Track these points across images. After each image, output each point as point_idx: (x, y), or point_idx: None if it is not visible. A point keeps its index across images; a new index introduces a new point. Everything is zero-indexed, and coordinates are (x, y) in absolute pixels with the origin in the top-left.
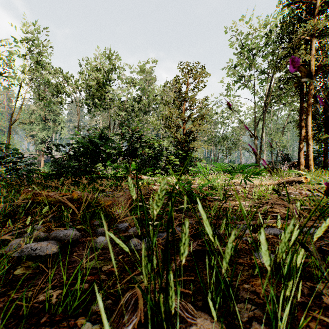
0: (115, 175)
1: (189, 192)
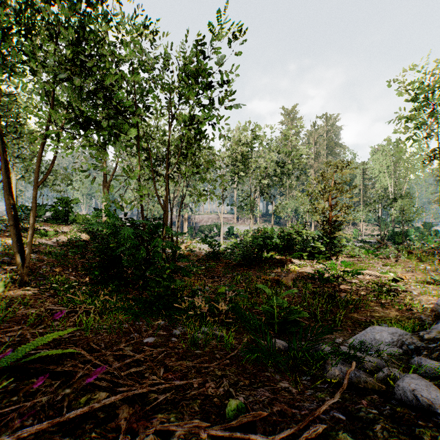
0: (271, 256)
1: (321, 279)
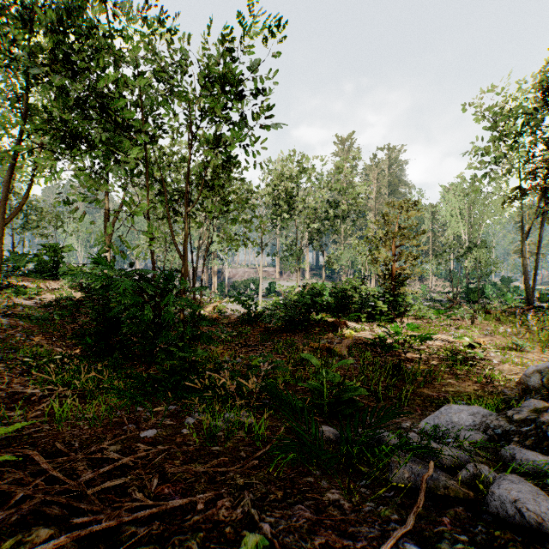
0: (321, 319)
1: (383, 346)
